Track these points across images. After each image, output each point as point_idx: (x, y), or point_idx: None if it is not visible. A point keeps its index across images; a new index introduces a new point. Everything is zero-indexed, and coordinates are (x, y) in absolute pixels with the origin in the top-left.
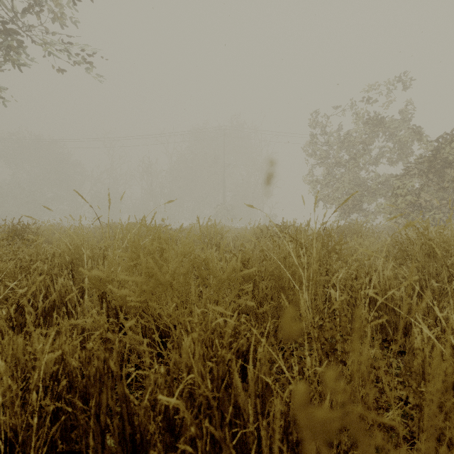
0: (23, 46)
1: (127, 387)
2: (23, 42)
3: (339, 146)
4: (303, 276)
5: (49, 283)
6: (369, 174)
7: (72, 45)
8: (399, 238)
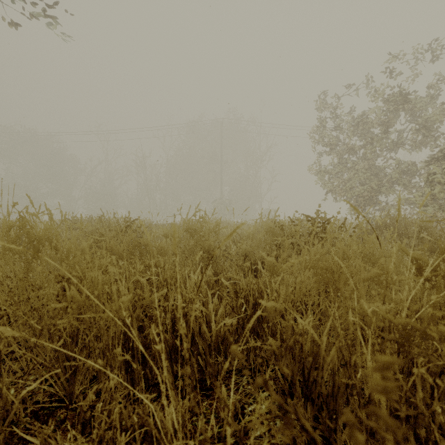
0: None
1: None
2: None
3: (352, 130)
4: None
5: None
6: (387, 162)
7: None
8: None
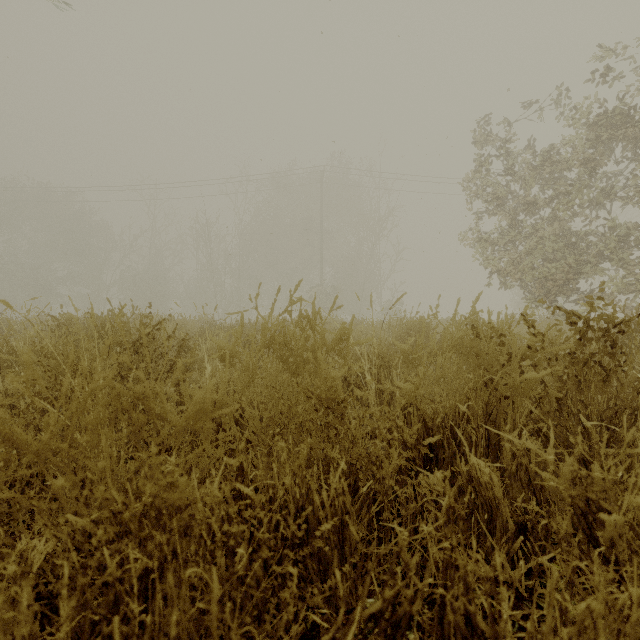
0: None
1: None
2: None
3: (534, 174)
4: None
5: None
6: (590, 225)
7: None
8: None
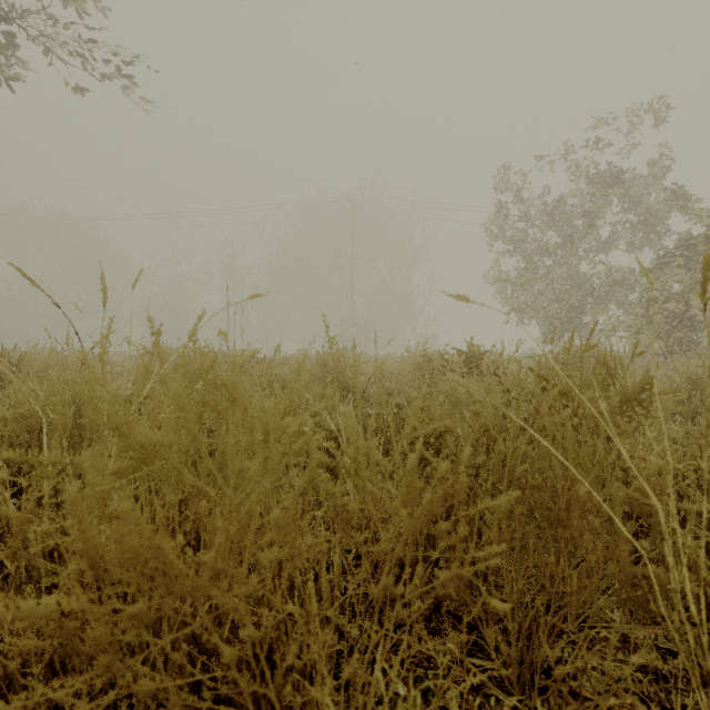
0: (14, 47)
1: None
2: (14, 41)
3: (545, 221)
4: (660, 511)
5: None
6: (594, 268)
7: (98, 47)
8: (700, 377)
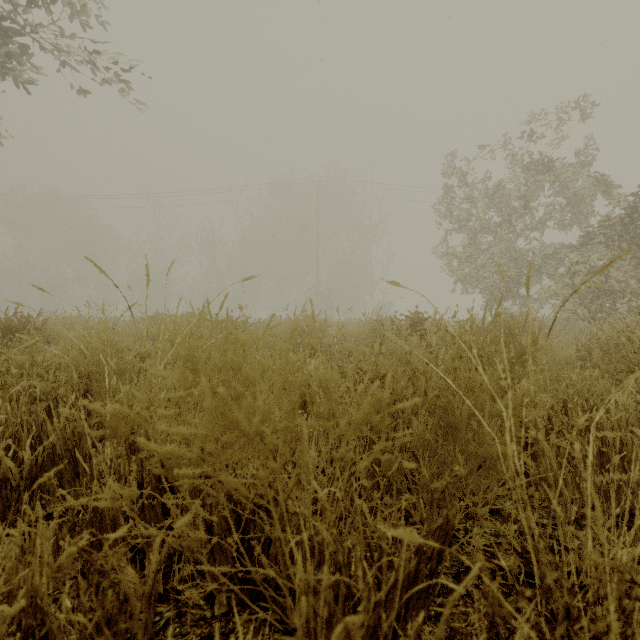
0: (26, 55)
1: (176, 621)
2: (26, 50)
3: (486, 203)
4: (504, 412)
5: (44, 416)
6: (529, 244)
7: (98, 54)
8: (599, 338)
